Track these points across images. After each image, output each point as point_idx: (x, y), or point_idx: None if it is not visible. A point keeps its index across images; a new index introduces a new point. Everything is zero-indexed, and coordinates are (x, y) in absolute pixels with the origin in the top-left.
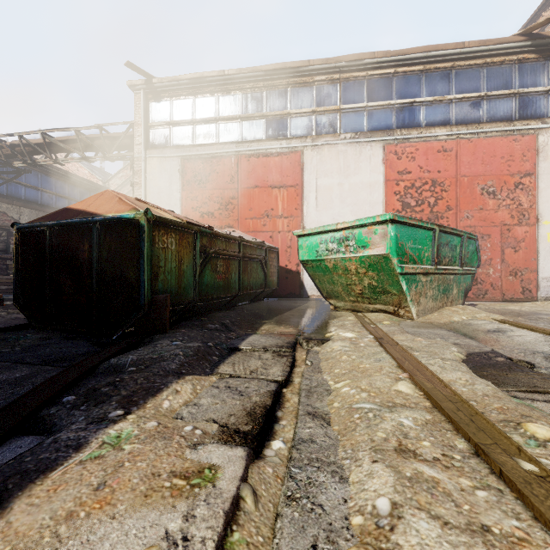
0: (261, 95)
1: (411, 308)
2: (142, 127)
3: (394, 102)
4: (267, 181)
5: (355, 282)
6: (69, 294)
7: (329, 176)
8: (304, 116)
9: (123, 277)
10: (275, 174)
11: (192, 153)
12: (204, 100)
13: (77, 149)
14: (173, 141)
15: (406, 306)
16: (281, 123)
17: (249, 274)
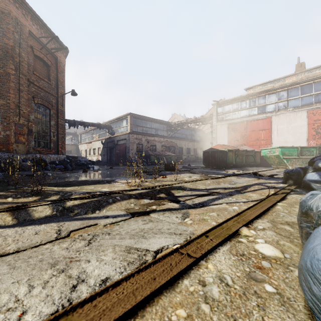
0: (255, 100)
1: (289, 167)
2: (215, 116)
3: (313, 94)
4: (257, 128)
5: (274, 160)
6: (213, 162)
7: (282, 124)
8: (272, 104)
9: (223, 159)
10: (260, 126)
11: (231, 122)
12: (235, 104)
13: (194, 122)
14: (225, 118)
15: (287, 166)
16: (263, 108)
17: (248, 159)
